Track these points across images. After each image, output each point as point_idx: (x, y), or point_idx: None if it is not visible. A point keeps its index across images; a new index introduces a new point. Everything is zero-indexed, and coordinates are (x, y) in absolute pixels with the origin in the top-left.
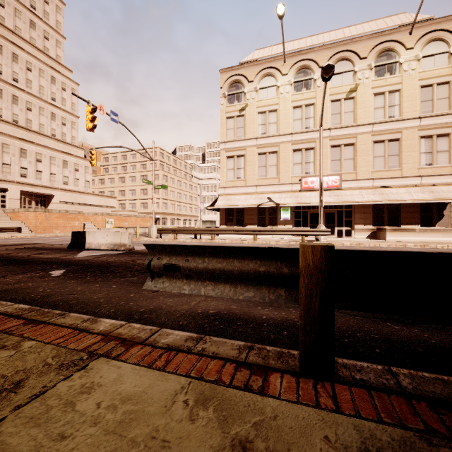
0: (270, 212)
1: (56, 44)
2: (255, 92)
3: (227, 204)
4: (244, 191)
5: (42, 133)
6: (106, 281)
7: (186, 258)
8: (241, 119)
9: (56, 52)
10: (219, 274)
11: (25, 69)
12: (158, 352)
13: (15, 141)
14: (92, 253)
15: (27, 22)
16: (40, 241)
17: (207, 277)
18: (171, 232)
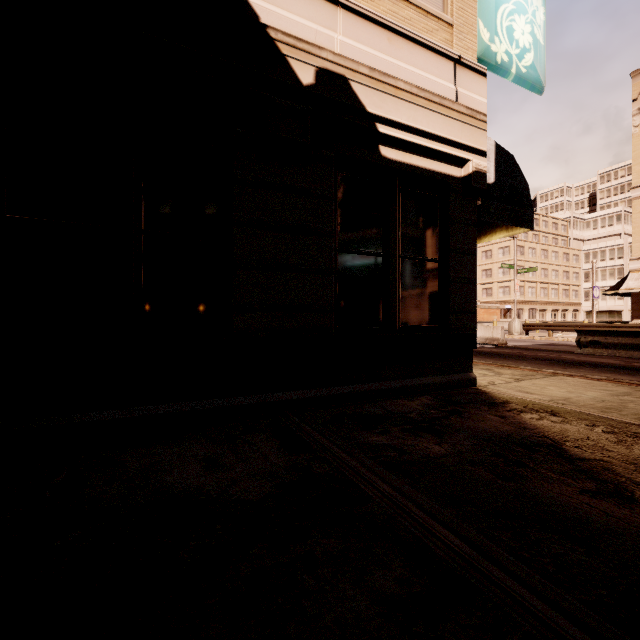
0: None
1: None
2: None
3: None
4: None
5: None
6: (513, 361)
7: (605, 338)
8: None
9: None
10: (629, 346)
11: None
12: (590, 378)
13: None
14: None
15: None
16: None
17: (620, 348)
18: (544, 328)
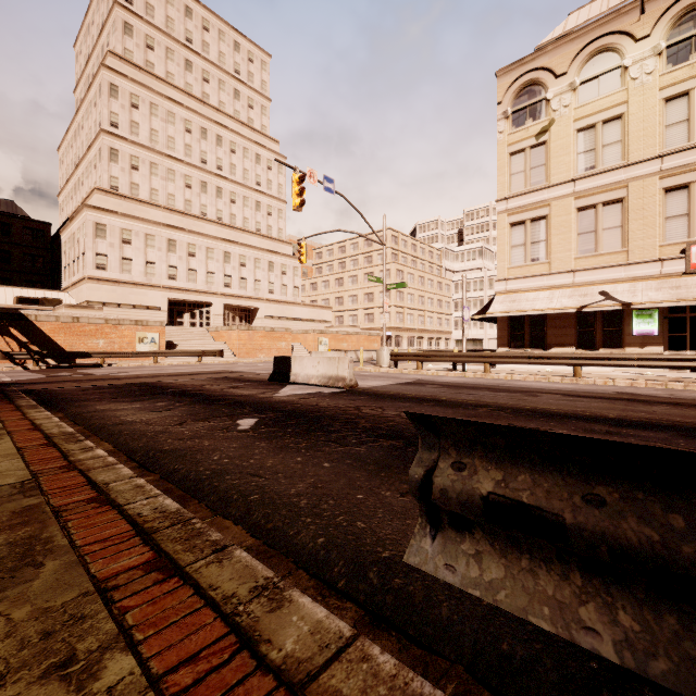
0: (605, 322)
1: (261, 112)
2: (570, 93)
3: (512, 309)
4: (545, 283)
5: (246, 229)
6: (313, 450)
7: (586, 490)
8: (541, 151)
9: (261, 122)
10: None
11: (228, 152)
12: None
13: (219, 243)
14: (297, 391)
15: (231, 93)
16: (241, 369)
17: None
18: (413, 359)
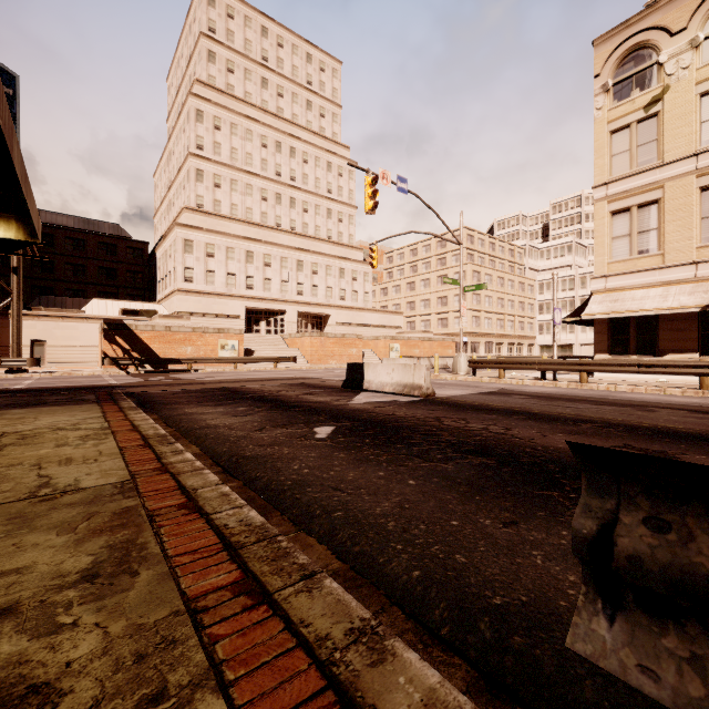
0: None
1: (332, 119)
2: (691, 52)
3: (614, 309)
4: (657, 278)
5: (318, 237)
6: (395, 464)
7: None
8: (651, 124)
9: (332, 129)
10: None
11: (301, 163)
12: None
13: (292, 253)
14: (372, 398)
15: (303, 105)
16: (313, 375)
17: None
18: (495, 366)
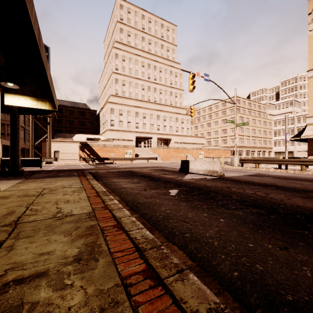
0: None
1: (172, 52)
2: None
3: None
4: None
5: (166, 104)
6: (211, 210)
7: None
8: None
9: (172, 56)
10: None
11: (159, 72)
12: None
13: (155, 112)
14: (193, 177)
15: (159, 47)
16: (165, 165)
17: None
18: (253, 162)
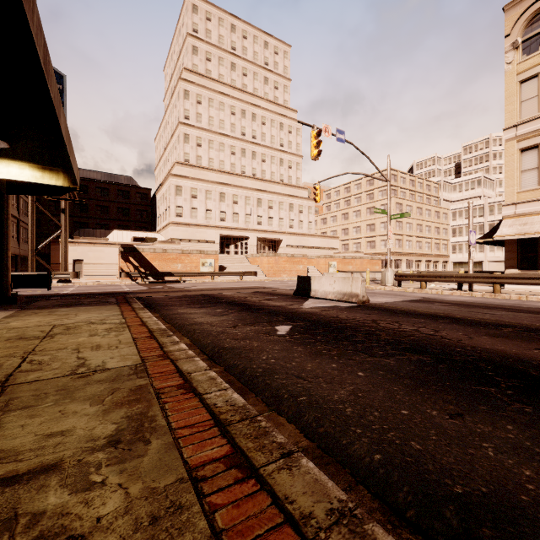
0: None
1: (284, 90)
2: None
3: (523, 231)
4: None
5: (273, 180)
6: (344, 358)
7: None
8: None
9: (284, 98)
10: None
11: (260, 125)
12: None
13: (253, 193)
14: (318, 304)
15: (262, 81)
16: (270, 285)
17: None
18: (417, 279)
